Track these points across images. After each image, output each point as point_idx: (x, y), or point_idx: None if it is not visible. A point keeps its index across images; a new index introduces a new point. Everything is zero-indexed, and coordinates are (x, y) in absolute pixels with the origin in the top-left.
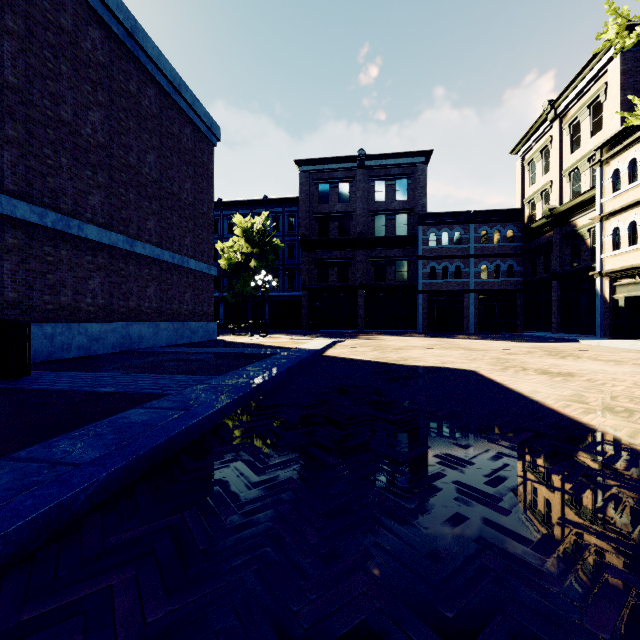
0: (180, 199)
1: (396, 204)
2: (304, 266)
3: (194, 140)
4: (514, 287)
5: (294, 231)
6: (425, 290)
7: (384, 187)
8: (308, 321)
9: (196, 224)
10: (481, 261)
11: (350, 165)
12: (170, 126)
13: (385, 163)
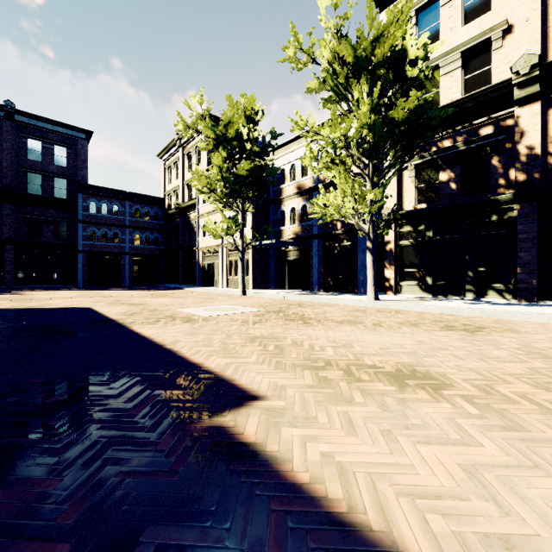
0: None
1: (55, 168)
2: None
3: None
4: (159, 253)
5: None
6: (86, 250)
7: (40, 148)
8: None
9: None
10: (135, 231)
11: None
12: None
13: (41, 125)
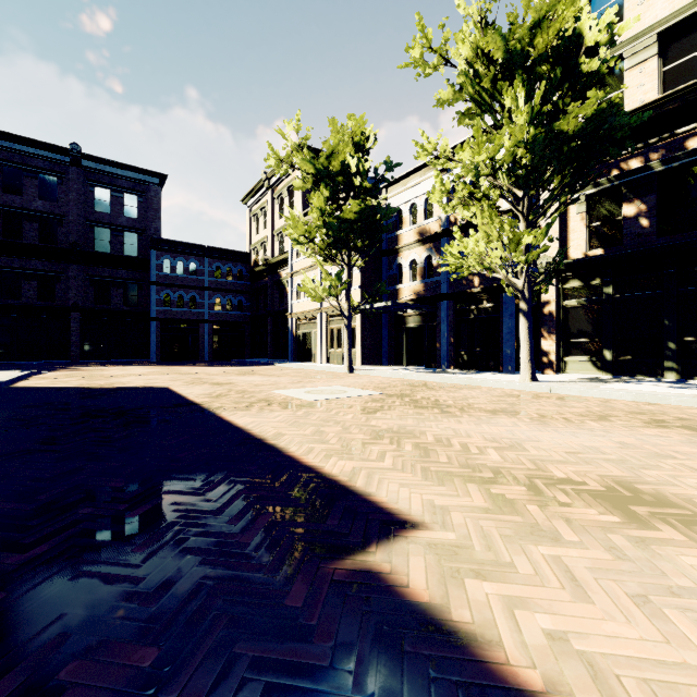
0: None
1: (124, 220)
2: None
3: None
4: (243, 320)
5: None
6: (159, 318)
7: (109, 197)
8: None
9: None
10: (215, 294)
11: (58, 157)
12: None
13: (110, 170)
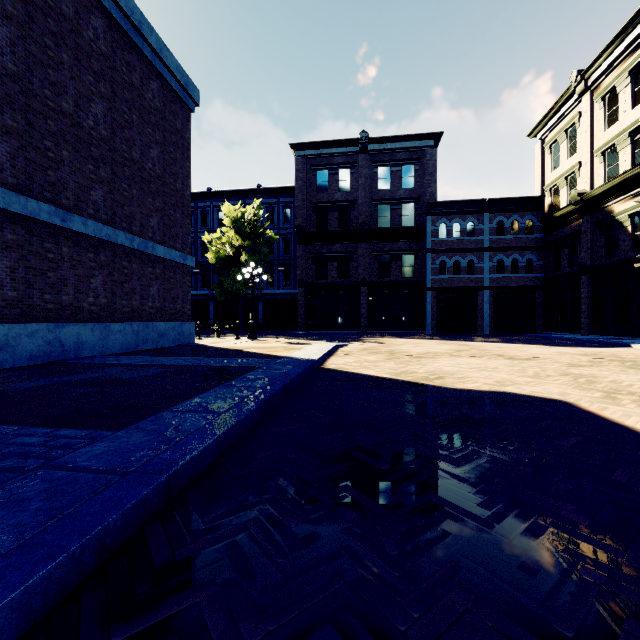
0: (143, 168)
1: (402, 192)
2: (301, 261)
3: (163, 99)
4: (533, 283)
5: (290, 223)
6: (434, 287)
7: (389, 174)
8: (305, 321)
9: (166, 202)
10: (497, 255)
11: (351, 149)
12: (127, 73)
13: (390, 147)
